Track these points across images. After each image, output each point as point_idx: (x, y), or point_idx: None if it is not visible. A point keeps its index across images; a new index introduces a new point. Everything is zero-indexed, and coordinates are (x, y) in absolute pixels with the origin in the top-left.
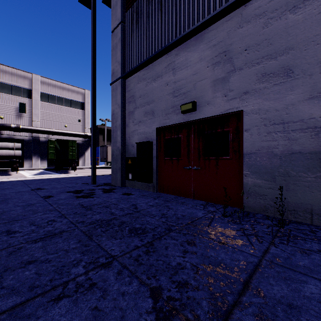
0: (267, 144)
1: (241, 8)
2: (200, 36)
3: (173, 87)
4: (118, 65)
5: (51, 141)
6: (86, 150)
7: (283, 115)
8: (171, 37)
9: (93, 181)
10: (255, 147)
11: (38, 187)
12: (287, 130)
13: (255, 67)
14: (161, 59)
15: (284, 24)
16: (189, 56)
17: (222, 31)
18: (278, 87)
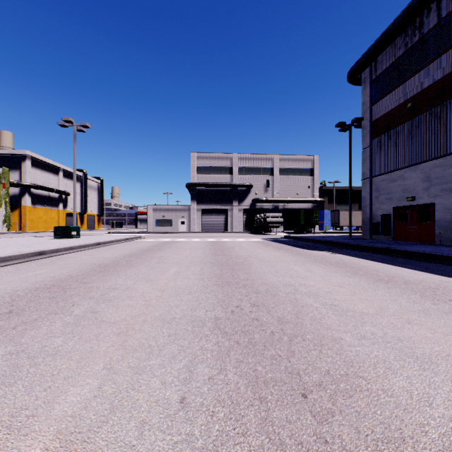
0: (443, 217)
1: (434, 160)
2: (416, 167)
3: (402, 188)
4: (367, 170)
5: (301, 210)
6: None
7: (449, 206)
8: (401, 162)
9: (349, 236)
10: (439, 218)
11: (323, 237)
12: (450, 212)
13: (439, 186)
14: (395, 172)
15: (449, 172)
16: (411, 174)
17: (426, 168)
18: (447, 195)
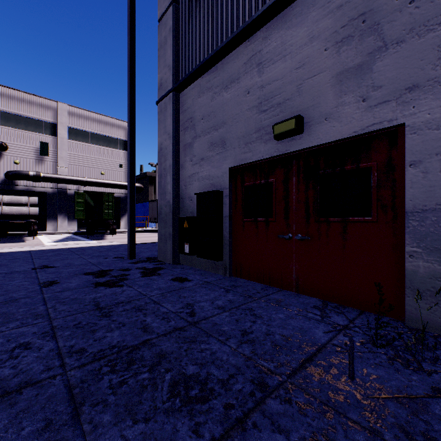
0: None
1: None
2: None
3: (258, 96)
4: (168, 72)
5: (79, 193)
6: None
7: None
8: (255, 9)
9: (130, 254)
10: (434, 198)
11: (46, 264)
12: None
13: (434, 33)
14: (237, 51)
15: None
16: (289, 36)
17: None
18: None
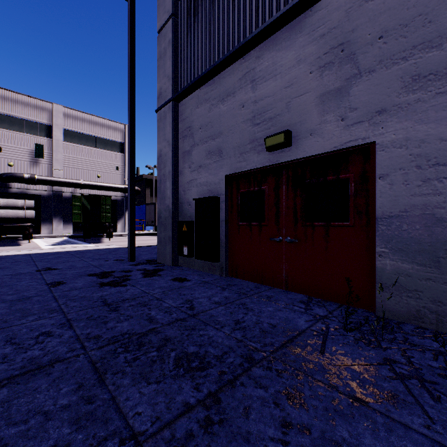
0: (423, 201)
1: None
2: (297, 23)
3: (252, 110)
4: (168, 82)
5: (76, 197)
6: (126, 209)
7: None
8: (249, 30)
9: (130, 256)
10: (398, 206)
11: (49, 267)
12: None
13: (398, 66)
14: (233, 67)
15: None
16: (279, 57)
17: (337, 10)
18: (444, 98)
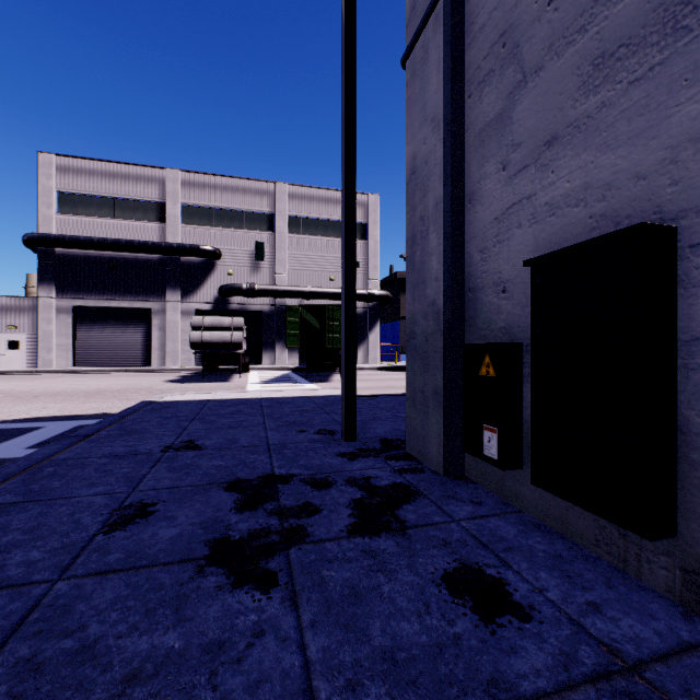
0: None
1: None
2: None
3: None
4: None
5: (291, 309)
6: (370, 328)
7: None
8: None
9: (344, 429)
10: None
11: (194, 438)
12: None
13: None
14: None
15: None
16: None
17: None
18: None
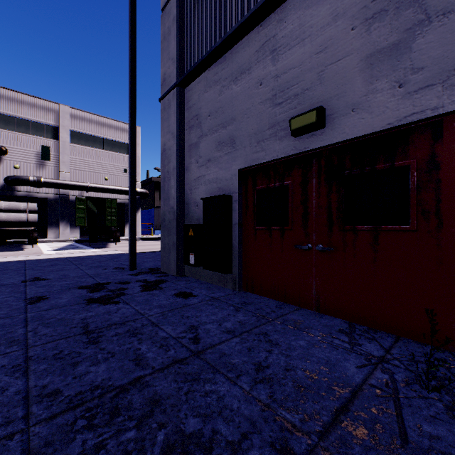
0: None
1: None
2: None
3: (272, 87)
4: (172, 65)
5: (80, 199)
6: None
7: None
8: None
9: (130, 265)
10: None
11: (38, 276)
12: None
13: None
14: (248, 38)
15: None
16: (309, 16)
17: None
18: None
